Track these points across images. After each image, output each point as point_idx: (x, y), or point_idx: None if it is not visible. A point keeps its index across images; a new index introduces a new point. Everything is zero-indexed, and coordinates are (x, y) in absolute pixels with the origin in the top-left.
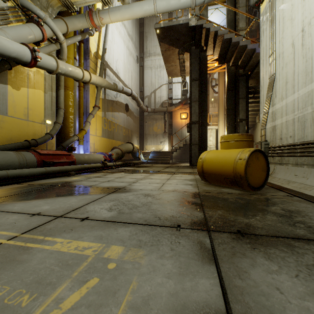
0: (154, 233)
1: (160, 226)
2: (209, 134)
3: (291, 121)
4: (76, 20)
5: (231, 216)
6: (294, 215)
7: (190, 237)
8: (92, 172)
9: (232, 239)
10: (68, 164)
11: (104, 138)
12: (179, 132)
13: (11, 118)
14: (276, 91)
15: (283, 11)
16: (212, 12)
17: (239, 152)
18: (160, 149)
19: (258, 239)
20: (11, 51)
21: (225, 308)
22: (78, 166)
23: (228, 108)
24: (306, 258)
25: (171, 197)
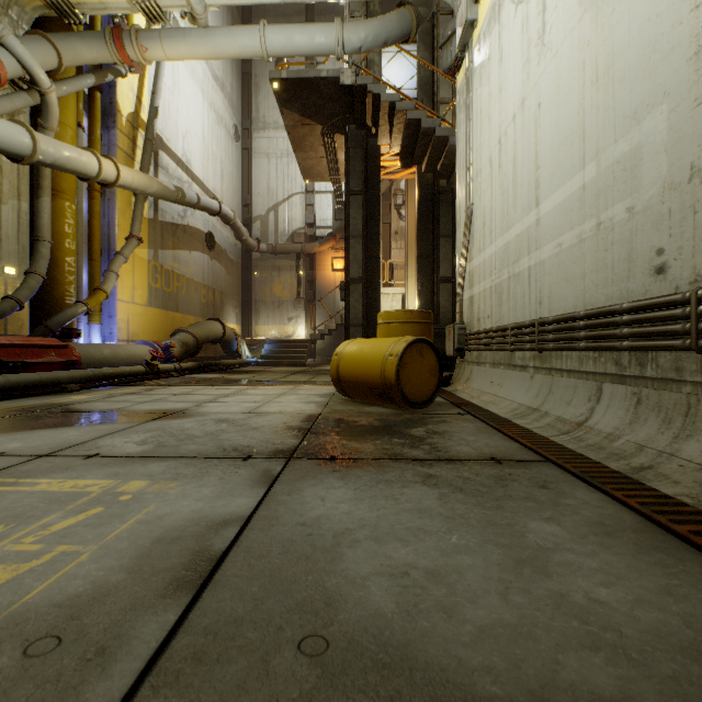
0: (206, 465)
1: (219, 458)
2: (389, 305)
3: (488, 290)
4: (83, 44)
5: (342, 441)
6: (433, 436)
7: (257, 466)
8: (121, 385)
9: (315, 465)
10: (62, 367)
11: (155, 309)
12: (329, 298)
13: None
14: (474, 236)
15: (481, 99)
16: (391, 58)
17: (392, 344)
18: (289, 335)
19: (350, 463)
20: None
21: (249, 514)
22: (86, 371)
23: (420, 254)
24: (387, 475)
25: (266, 422)
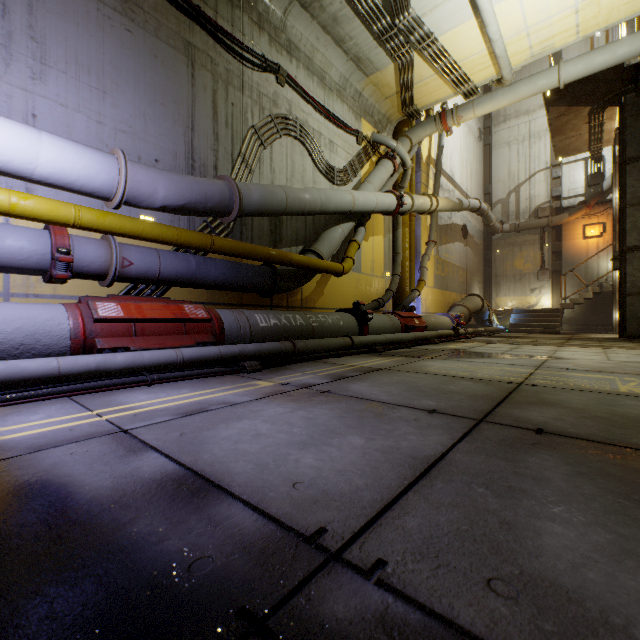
0: None
1: None
2: None
3: None
4: (421, 130)
5: None
6: None
7: None
8: (451, 341)
9: None
10: (422, 329)
11: (436, 290)
12: (579, 266)
13: (362, 275)
14: None
15: None
16: None
17: None
18: (531, 305)
19: None
20: (385, 206)
21: None
22: (434, 332)
23: None
24: None
25: None
